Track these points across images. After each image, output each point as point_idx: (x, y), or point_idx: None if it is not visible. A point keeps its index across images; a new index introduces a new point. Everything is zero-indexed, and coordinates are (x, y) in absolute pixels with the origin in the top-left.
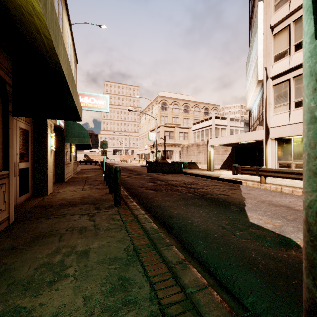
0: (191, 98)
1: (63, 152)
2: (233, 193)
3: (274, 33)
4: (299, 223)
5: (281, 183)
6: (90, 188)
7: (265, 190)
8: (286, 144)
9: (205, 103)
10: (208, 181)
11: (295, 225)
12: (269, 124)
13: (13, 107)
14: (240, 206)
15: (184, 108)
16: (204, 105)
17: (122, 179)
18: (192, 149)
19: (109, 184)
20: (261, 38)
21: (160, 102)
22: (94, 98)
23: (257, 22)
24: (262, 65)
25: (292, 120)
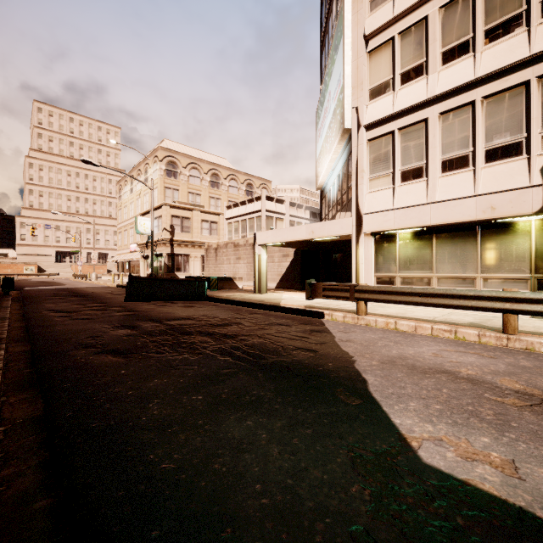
0: (224, 163)
1: None
2: (321, 343)
3: (370, 49)
4: (527, 434)
5: (387, 311)
6: None
7: (371, 329)
8: (387, 243)
9: (248, 174)
10: (261, 314)
11: (531, 447)
12: (361, 207)
13: None
14: (358, 386)
15: (210, 178)
16: (247, 177)
17: (40, 323)
18: (226, 253)
19: None
20: (349, 55)
21: (164, 160)
22: None
23: (342, 24)
24: (351, 103)
25: (399, 202)
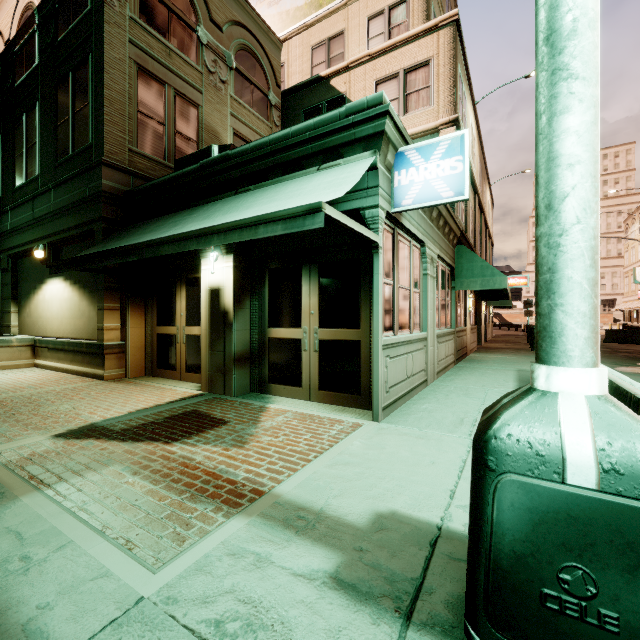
0: None
1: (485, 315)
2: None
3: None
4: None
5: None
6: (513, 345)
7: None
8: None
9: None
10: None
11: None
12: None
13: (477, 297)
14: None
15: None
16: None
17: None
18: None
19: (530, 341)
20: None
21: None
22: (517, 279)
23: None
24: None
25: None
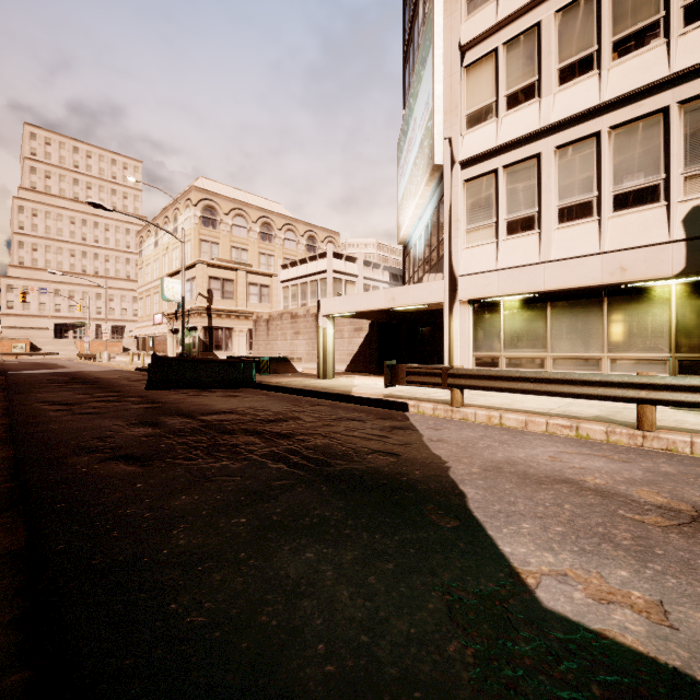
0: (278, 209)
1: None
2: (405, 444)
3: (467, 63)
4: (676, 564)
5: (489, 401)
6: None
7: (470, 425)
8: (489, 314)
9: (309, 224)
10: (326, 405)
11: (683, 582)
12: (456, 267)
13: None
14: (454, 502)
15: (260, 228)
16: (308, 228)
17: (28, 419)
18: (280, 327)
19: None
20: (440, 70)
21: (199, 204)
22: None
23: (431, 31)
24: (442, 132)
25: (504, 261)
